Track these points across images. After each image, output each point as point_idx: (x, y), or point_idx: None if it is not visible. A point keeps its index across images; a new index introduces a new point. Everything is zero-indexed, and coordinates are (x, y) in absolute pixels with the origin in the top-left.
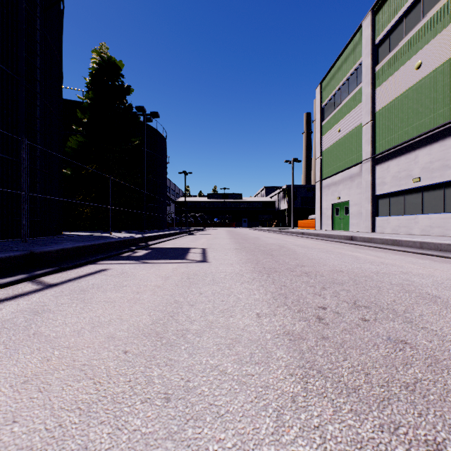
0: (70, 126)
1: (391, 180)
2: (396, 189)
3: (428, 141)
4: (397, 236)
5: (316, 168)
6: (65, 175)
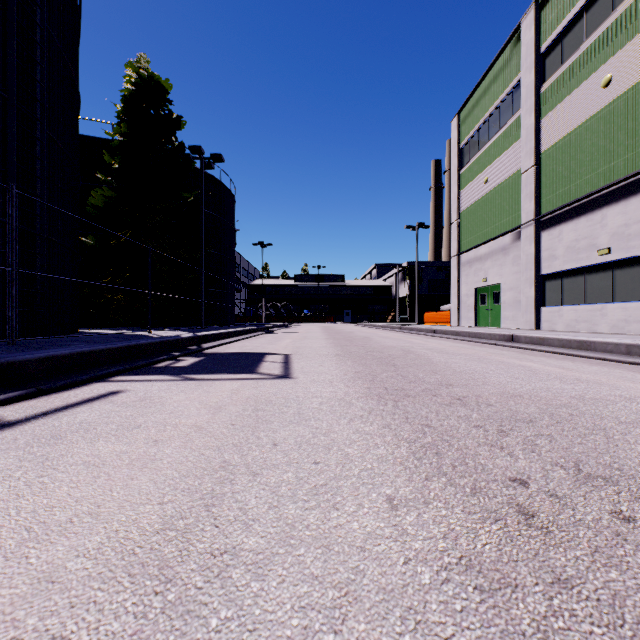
0: (93, 175)
1: (565, 252)
2: (572, 265)
3: (621, 193)
4: (576, 335)
5: (452, 237)
6: (85, 245)
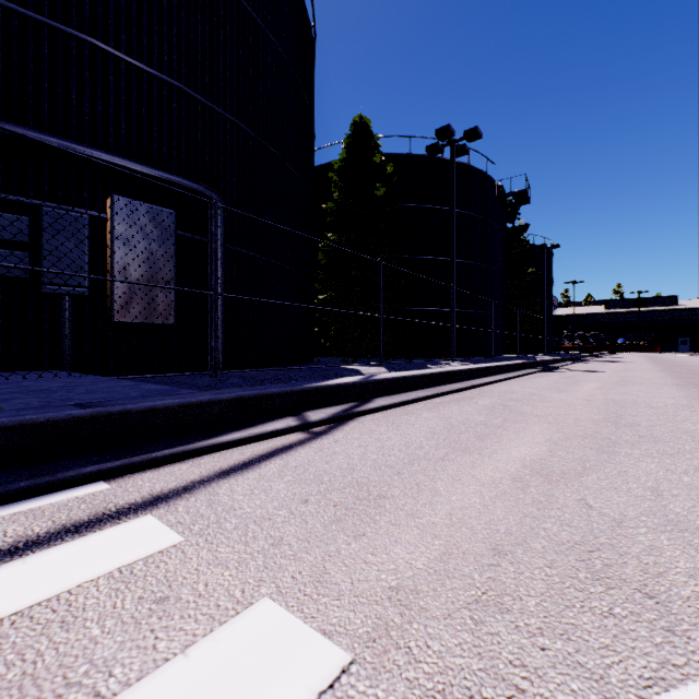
0: None
1: None
2: None
3: None
4: None
5: None
6: None
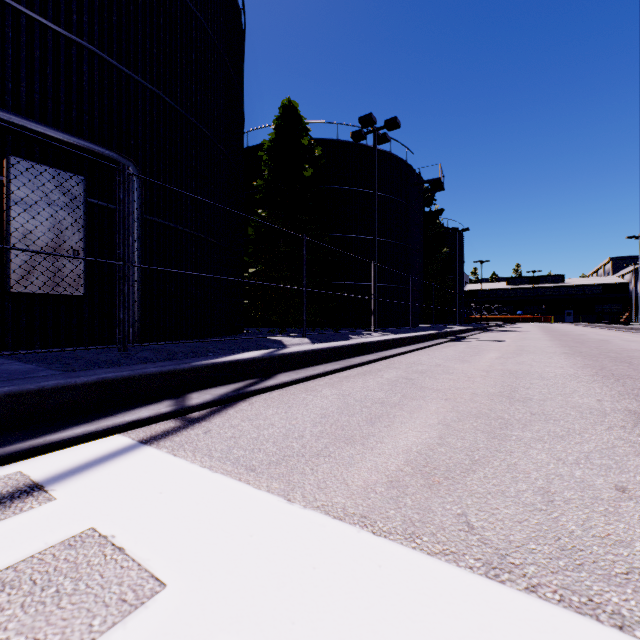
0: None
1: None
2: None
3: None
4: None
5: None
6: None
